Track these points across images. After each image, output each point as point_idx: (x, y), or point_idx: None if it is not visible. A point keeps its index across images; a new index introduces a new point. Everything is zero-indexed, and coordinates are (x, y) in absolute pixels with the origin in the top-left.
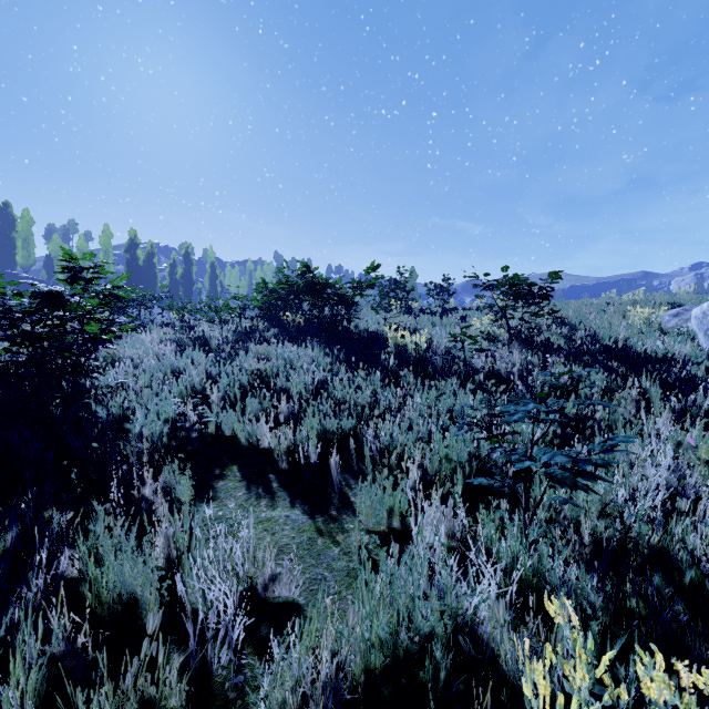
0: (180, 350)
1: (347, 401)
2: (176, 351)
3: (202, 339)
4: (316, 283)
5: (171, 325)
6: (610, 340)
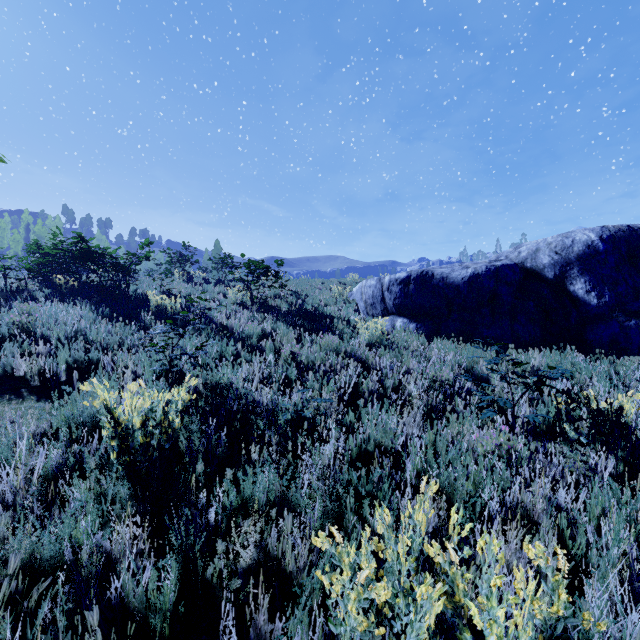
0: None
1: (101, 343)
2: None
3: None
4: (92, 251)
5: None
6: (309, 305)
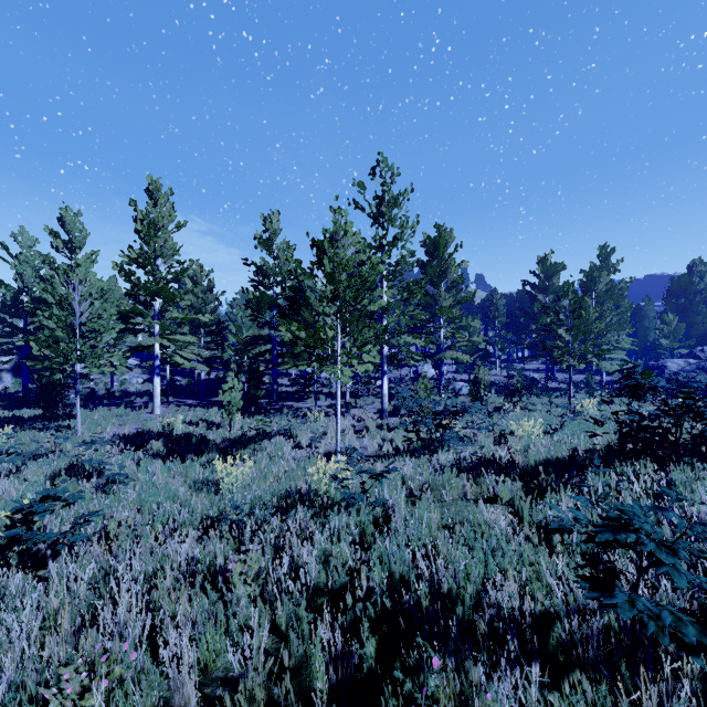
0: None
1: None
2: None
3: None
4: None
5: None
6: None
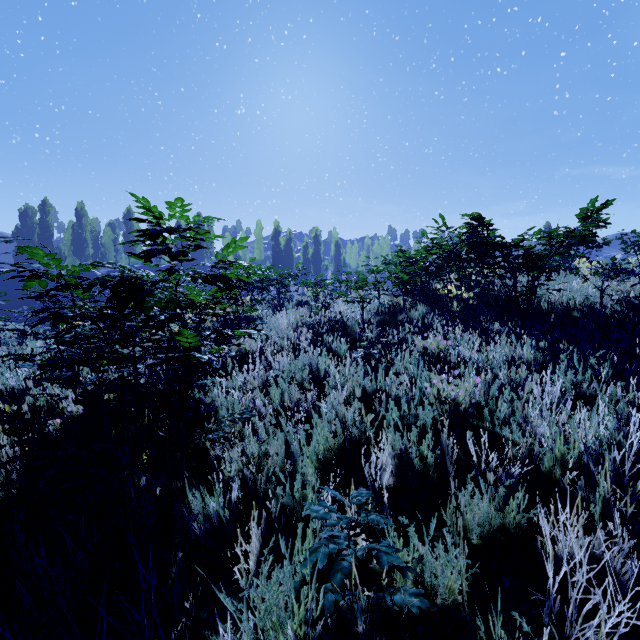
0: (316, 339)
1: None
2: (313, 341)
3: (340, 323)
4: (489, 242)
5: (305, 303)
6: None
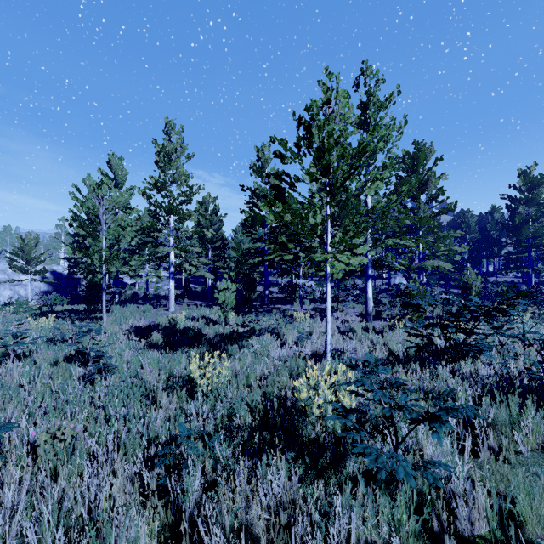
0: None
1: None
2: None
3: None
4: None
5: None
6: None
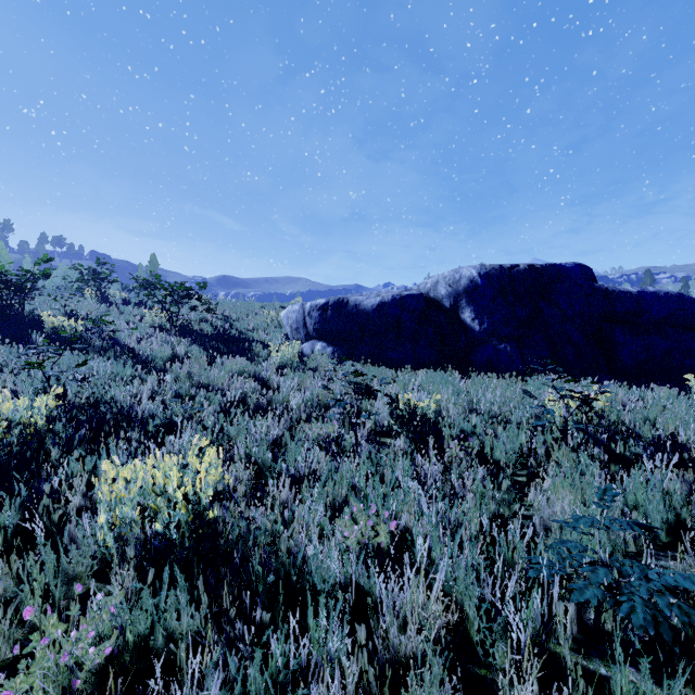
0: None
1: None
2: None
3: None
4: None
5: None
6: (234, 329)
